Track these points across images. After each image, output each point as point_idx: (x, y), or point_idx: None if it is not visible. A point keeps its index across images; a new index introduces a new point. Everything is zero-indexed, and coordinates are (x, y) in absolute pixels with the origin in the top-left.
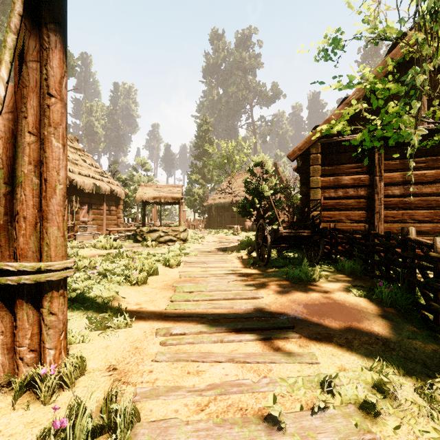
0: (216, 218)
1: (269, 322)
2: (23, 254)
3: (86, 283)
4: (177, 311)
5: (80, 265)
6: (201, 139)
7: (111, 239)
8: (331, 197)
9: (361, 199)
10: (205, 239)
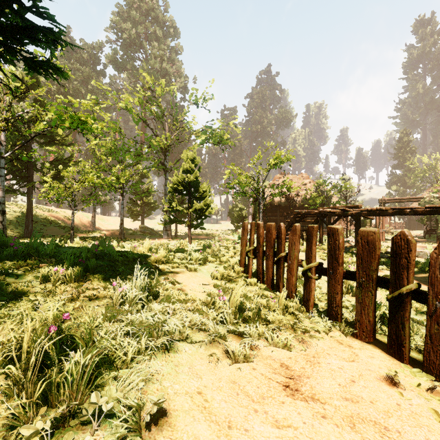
0: (415, 221)
1: None
2: (380, 229)
3: None
4: None
5: None
6: (400, 150)
7: None
8: None
9: None
10: None
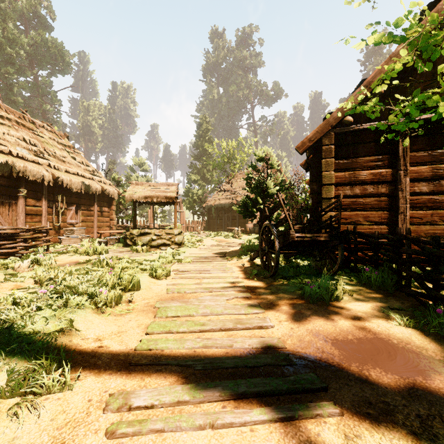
0: (215, 220)
1: (287, 378)
2: None
3: (27, 309)
4: (152, 352)
5: (42, 277)
6: (200, 138)
7: (95, 243)
8: (346, 195)
9: (382, 197)
10: (203, 243)
